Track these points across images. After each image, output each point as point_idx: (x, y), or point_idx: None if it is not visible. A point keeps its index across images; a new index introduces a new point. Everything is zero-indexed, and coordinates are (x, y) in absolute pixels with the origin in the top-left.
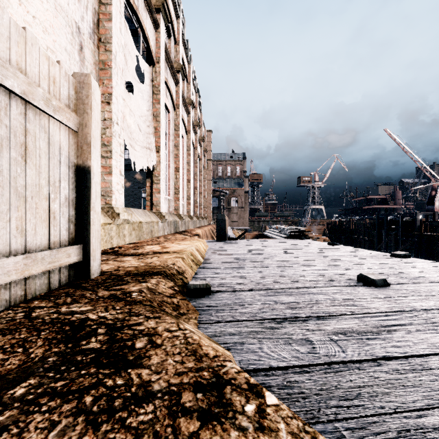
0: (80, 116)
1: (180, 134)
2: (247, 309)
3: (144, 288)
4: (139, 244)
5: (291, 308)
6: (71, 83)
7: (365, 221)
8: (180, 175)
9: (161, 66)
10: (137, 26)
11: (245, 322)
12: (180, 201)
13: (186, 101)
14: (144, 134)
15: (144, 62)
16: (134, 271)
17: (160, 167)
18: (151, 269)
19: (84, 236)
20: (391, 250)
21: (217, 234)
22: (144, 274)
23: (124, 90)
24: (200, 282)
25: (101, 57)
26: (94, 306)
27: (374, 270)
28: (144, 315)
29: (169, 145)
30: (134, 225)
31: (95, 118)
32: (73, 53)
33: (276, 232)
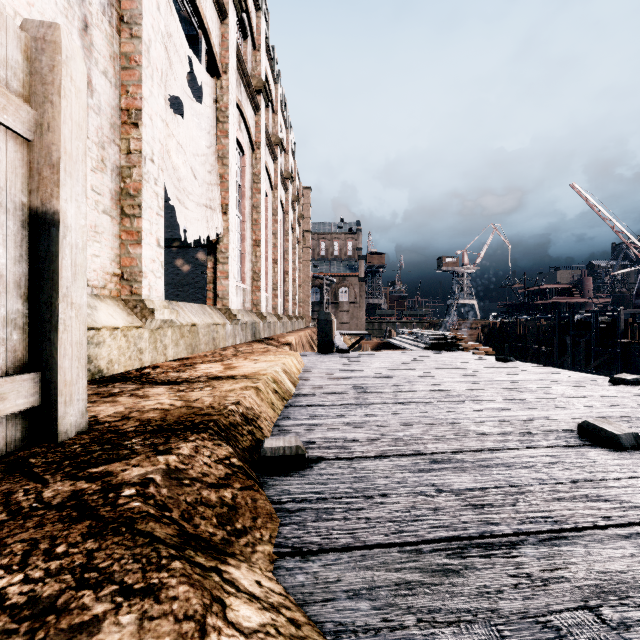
0: (37, 108)
1: (261, 188)
2: (382, 510)
3: (157, 471)
4: (189, 361)
5: (474, 506)
6: (14, 36)
7: (540, 323)
8: (261, 252)
9: (230, 79)
10: (197, 26)
11: (380, 549)
12: (262, 292)
13: (272, 140)
14: (202, 183)
15: (202, 69)
16: (156, 422)
17: (229, 237)
18: (192, 415)
19: (45, 354)
20: (580, 365)
21: (318, 343)
22: (173, 428)
23: (167, 109)
24: (285, 443)
25: (124, 49)
26: (2, 544)
27: (598, 410)
28: (118, 583)
29: (245, 205)
30: (182, 329)
31: (70, 115)
32: (70, 32)
33: (409, 339)
